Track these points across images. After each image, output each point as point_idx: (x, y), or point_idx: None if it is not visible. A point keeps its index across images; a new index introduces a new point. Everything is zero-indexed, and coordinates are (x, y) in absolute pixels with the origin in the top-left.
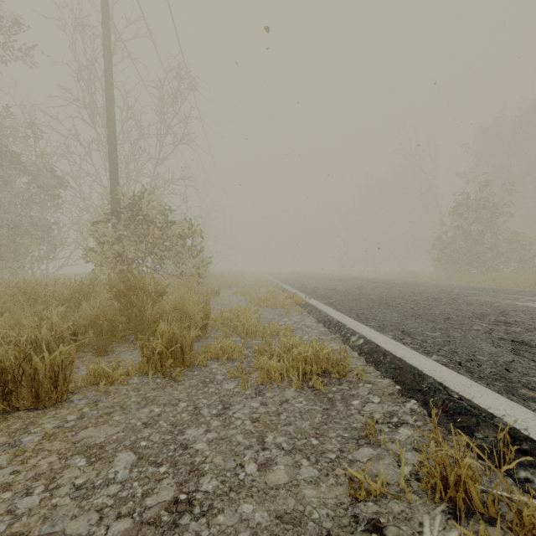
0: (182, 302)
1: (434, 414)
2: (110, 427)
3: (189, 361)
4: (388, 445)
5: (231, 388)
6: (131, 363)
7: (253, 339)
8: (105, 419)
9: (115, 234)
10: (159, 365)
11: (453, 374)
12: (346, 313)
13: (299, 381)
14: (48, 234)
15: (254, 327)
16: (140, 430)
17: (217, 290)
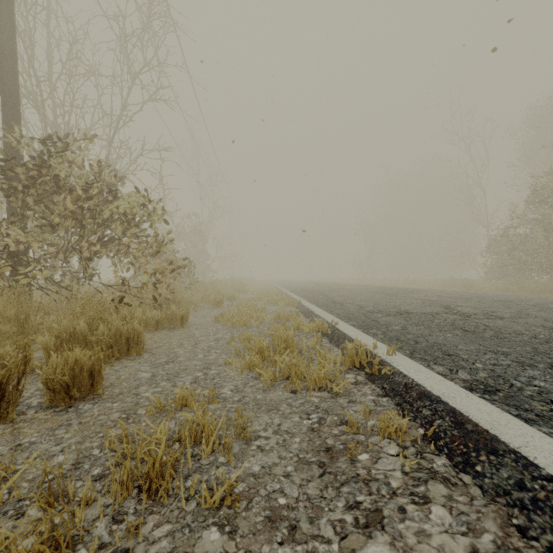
0: None
1: None
2: None
3: None
4: None
5: None
6: None
7: None
8: None
9: None
10: None
11: None
12: None
13: None
14: None
15: None
16: None
17: (183, 314)
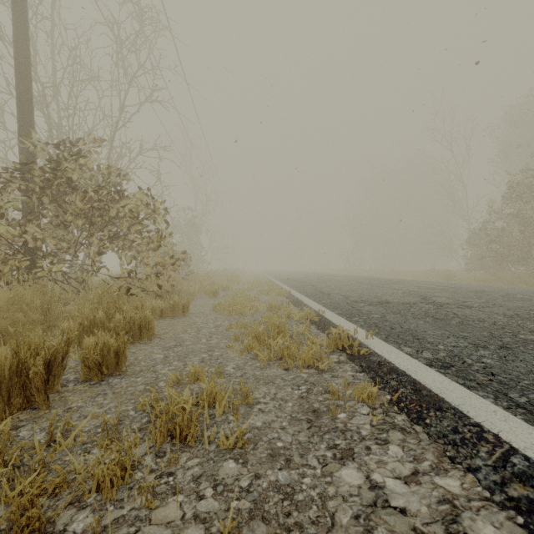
0: None
1: None
2: None
3: None
4: None
5: None
6: None
7: None
8: None
9: None
10: None
11: None
12: None
13: None
14: None
15: None
16: None
17: (184, 303)
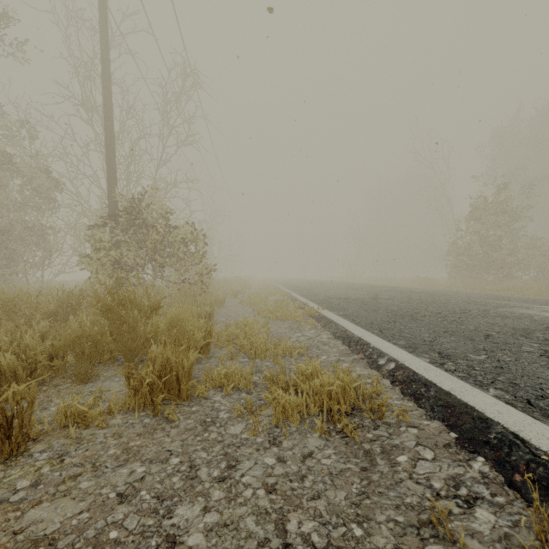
0: (180, 318)
1: (538, 500)
2: (72, 502)
3: (186, 393)
4: (466, 541)
5: (238, 432)
6: (114, 397)
7: (263, 360)
8: (67, 486)
9: (112, 240)
10: (149, 399)
11: (528, 420)
12: (367, 328)
13: (323, 422)
14: (43, 239)
15: (263, 345)
16: (112, 508)
17: (222, 299)
